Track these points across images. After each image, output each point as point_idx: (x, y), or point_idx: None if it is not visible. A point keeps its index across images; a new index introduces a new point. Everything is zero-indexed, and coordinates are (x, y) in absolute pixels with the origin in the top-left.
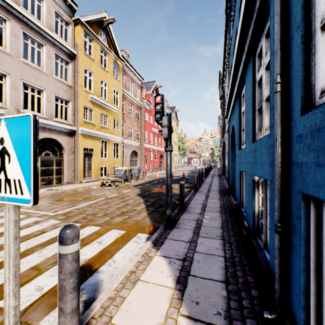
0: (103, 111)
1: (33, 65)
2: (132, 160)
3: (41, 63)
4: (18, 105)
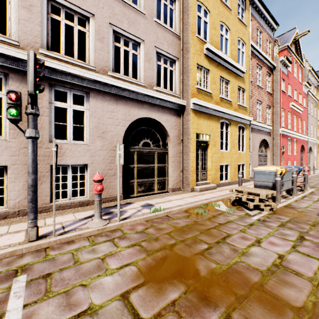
0: (223, 74)
1: (126, 0)
2: (259, 154)
3: (138, 0)
4: (104, 65)
